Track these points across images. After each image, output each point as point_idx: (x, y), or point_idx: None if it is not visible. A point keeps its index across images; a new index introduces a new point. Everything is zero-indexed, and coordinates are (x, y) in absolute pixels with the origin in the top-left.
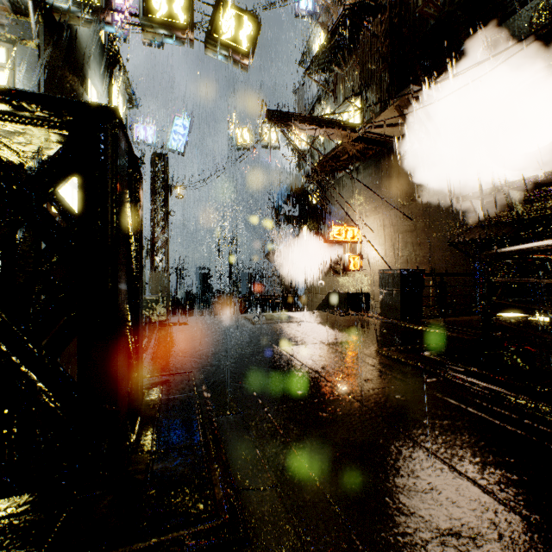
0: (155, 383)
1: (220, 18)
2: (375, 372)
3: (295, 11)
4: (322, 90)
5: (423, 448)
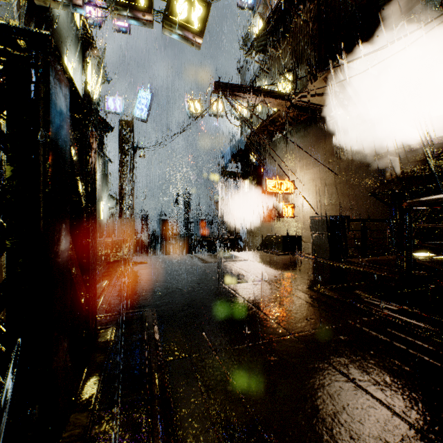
0: (110, 323)
1: (175, 2)
2: (315, 310)
3: (238, 4)
4: (260, 68)
5: (379, 401)
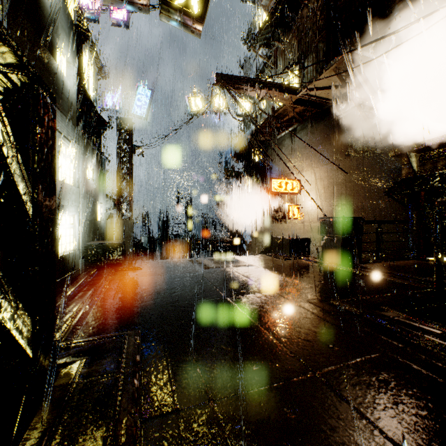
0: (79, 353)
1: None
2: (338, 333)
3: None
4: (264, 63)
5: None
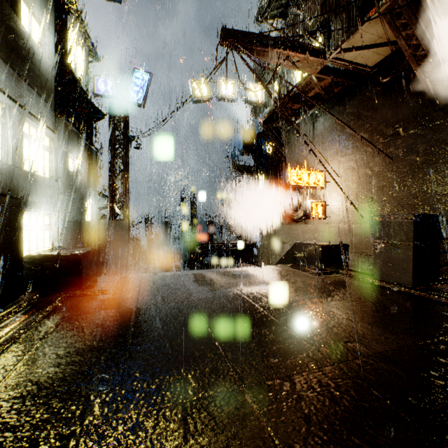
0: None
1: None
2: None
3: None
4: None
5: None
